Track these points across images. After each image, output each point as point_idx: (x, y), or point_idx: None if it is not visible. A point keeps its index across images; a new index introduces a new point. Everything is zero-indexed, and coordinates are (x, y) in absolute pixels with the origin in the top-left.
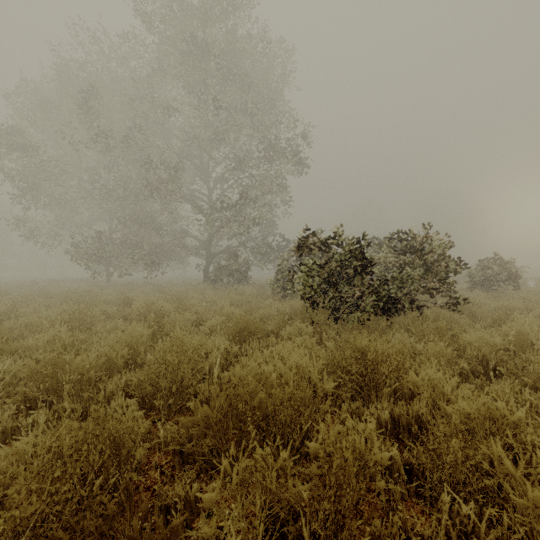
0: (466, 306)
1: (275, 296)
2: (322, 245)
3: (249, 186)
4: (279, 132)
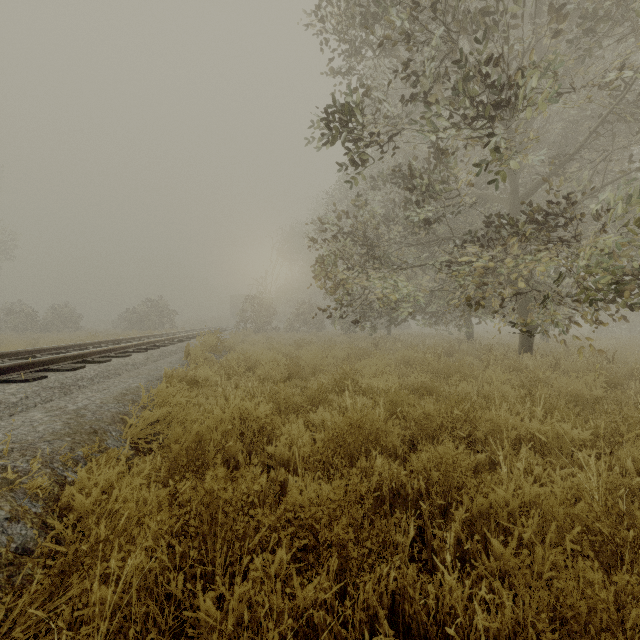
0: (80, 331)
1: None
2: (21, 313)
3: None
4: None
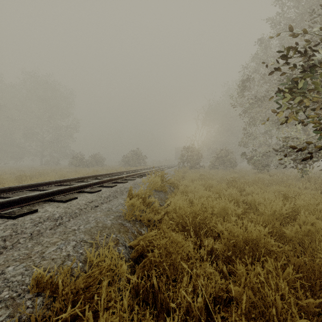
0: (102, 166)
1: (69, 167)
2: (77, 158)
3: (60, 135)
4: (70, 114)
